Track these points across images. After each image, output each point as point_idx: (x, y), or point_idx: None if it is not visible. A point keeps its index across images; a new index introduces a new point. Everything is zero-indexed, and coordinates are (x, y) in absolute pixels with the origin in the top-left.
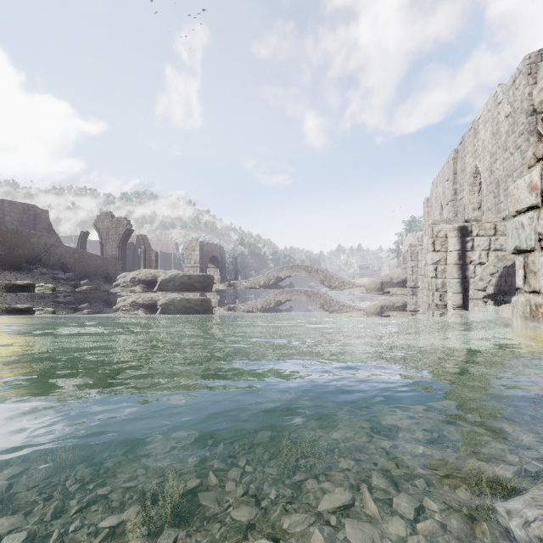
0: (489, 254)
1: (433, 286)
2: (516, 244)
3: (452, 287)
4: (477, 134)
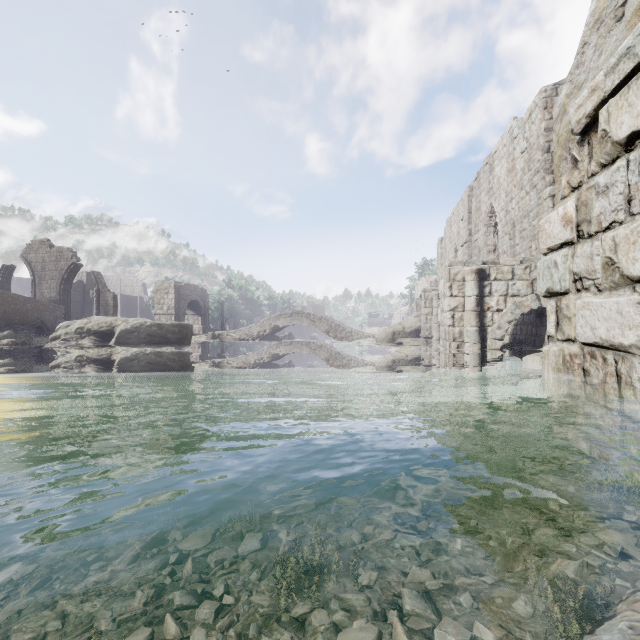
0: (506, 300)
1: (450, 335)
2: (548, 286)
3: (470, 336)
4: (492, 170)
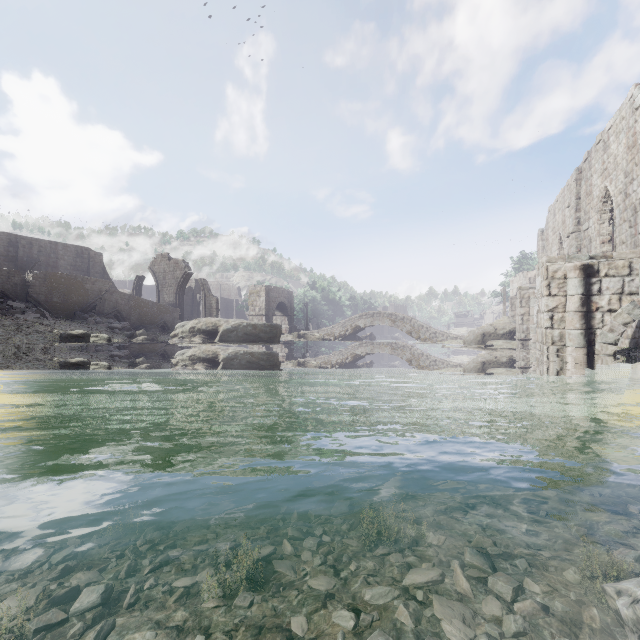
0: (621, 299)
1: (547, 338)
2: None
3: (573, 339)
4: (607, 148)
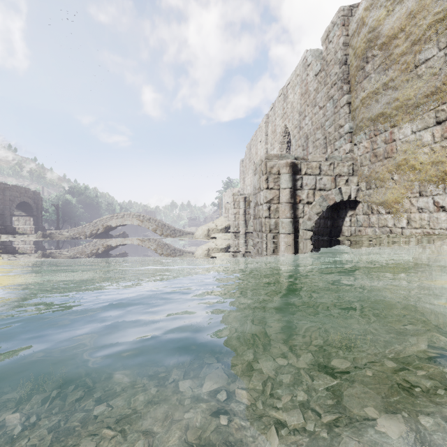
0: (315, 194)
1: (266, 227)
2: None
3: (285, 227)
4: (286, 98)
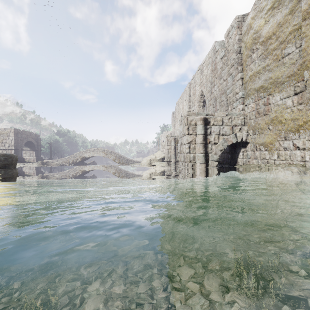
0: (219, 137)
1: (188, 159)
2: None
3: (200, 159)
4: (202, 72)
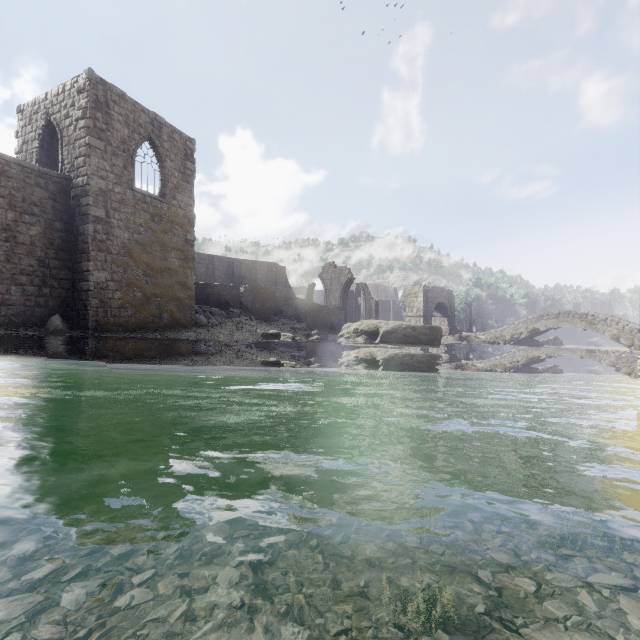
0: None
1: None
2: None
3: None
4: None
